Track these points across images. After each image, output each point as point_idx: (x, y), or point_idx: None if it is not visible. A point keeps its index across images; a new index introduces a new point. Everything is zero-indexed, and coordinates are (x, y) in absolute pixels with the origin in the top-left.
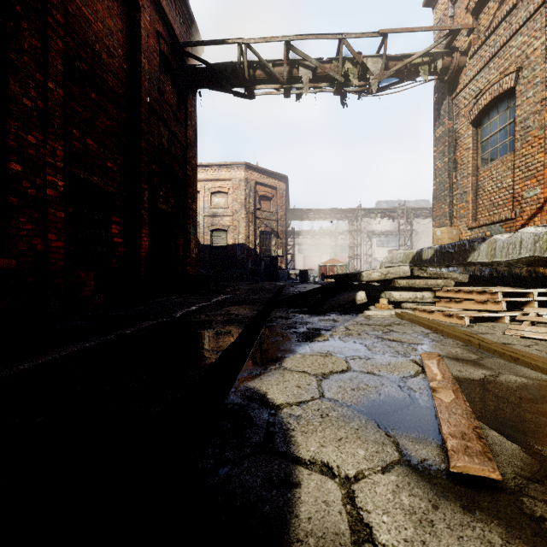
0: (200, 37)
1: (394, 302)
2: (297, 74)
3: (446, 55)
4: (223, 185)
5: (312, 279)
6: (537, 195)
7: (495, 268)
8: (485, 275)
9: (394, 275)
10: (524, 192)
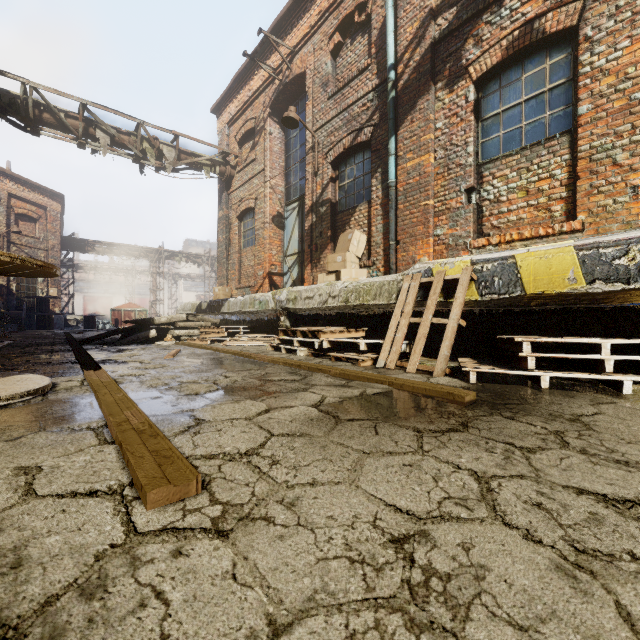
0: None
1: (177, 337)
2: (94, 133)
3: (223, 164)
4: None
5: (101, 326)
6: (262, 275)
7: (237, 316)
8: (234, 320)
9: (176, 320)
10: (258, 272)
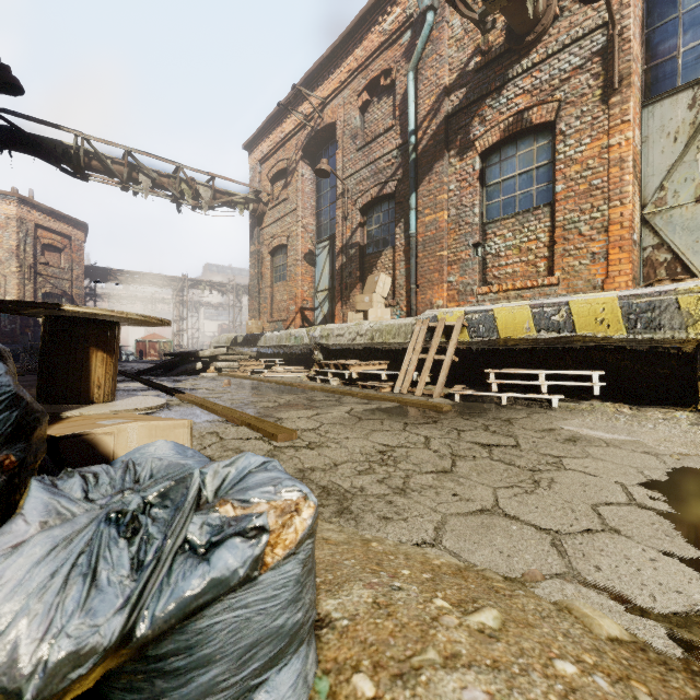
0: None
1: (218, 369)
2: (136, 177)
3: (255, 202)
4: None
5: (125, 357)
6: (294, 309)
7: (272, 349)
8: (269, 353)
9: (218, 353)
10: (290, 306)
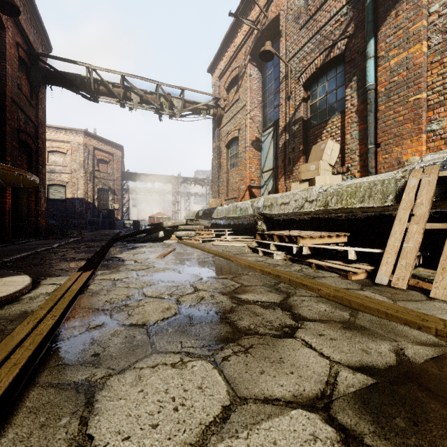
0: (50, 42)
1: (180, 236)
2: (129, 96)
3: (215, 107)
4: (61, 146)
5: (144, 227)
6: (244, 188)
7: (224, 221)
8: (222, 224)
9: (178, 224)
10: (240, 186)
